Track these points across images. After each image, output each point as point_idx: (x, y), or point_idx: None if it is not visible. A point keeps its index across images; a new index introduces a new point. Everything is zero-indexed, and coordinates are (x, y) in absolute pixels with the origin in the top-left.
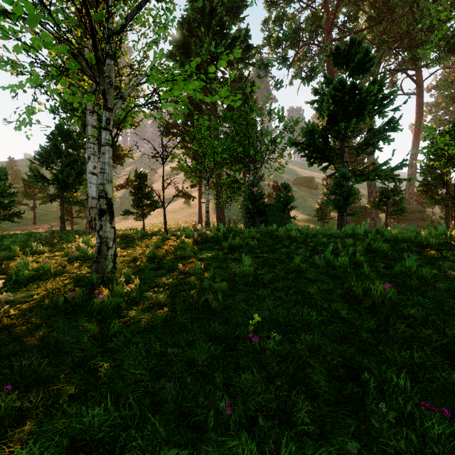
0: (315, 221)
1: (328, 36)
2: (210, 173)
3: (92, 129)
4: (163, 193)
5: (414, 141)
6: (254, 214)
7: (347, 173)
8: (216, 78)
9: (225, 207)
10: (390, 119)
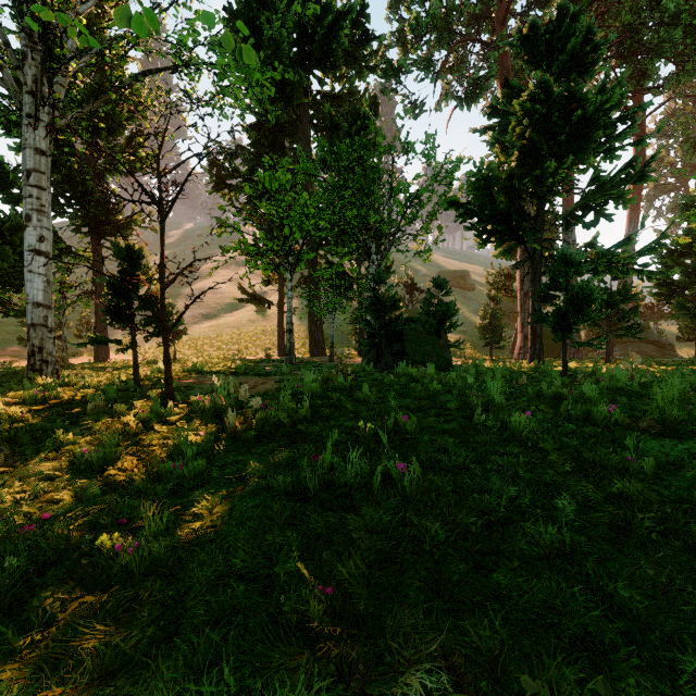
0: (474, 343)
1: (501, 28)
2: (295, 258)
3: (34, 155)
4: (160, 296)
5: (632, 213)
6: (382, 339)
7: (578, 255)
8: (309, 95)
9: (324, 320)
10: (631, 161)
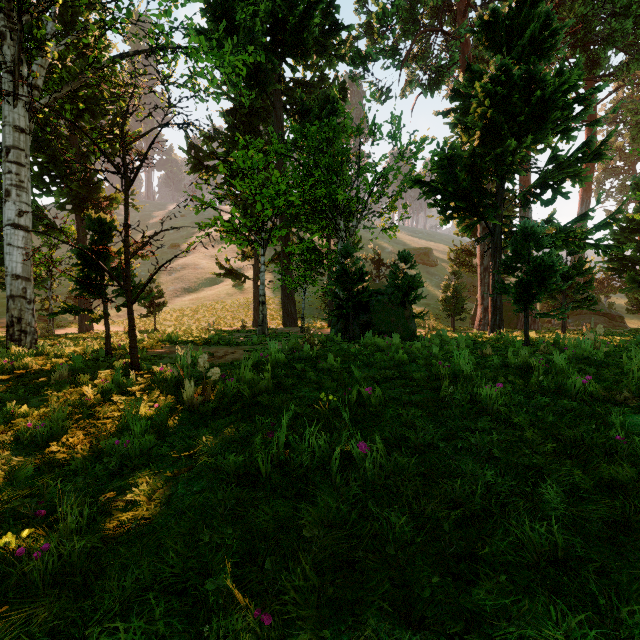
0: (437, 315)
1: (462, 20)
2: (268, 234)
3: (13, 132)
4: (125, 265)
5: (584, 194)
6: (349, 310)
7: (540, 228)
8: (282, 82)
9: (297, 293)
10: (587, 141)
